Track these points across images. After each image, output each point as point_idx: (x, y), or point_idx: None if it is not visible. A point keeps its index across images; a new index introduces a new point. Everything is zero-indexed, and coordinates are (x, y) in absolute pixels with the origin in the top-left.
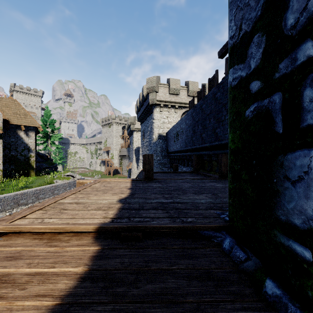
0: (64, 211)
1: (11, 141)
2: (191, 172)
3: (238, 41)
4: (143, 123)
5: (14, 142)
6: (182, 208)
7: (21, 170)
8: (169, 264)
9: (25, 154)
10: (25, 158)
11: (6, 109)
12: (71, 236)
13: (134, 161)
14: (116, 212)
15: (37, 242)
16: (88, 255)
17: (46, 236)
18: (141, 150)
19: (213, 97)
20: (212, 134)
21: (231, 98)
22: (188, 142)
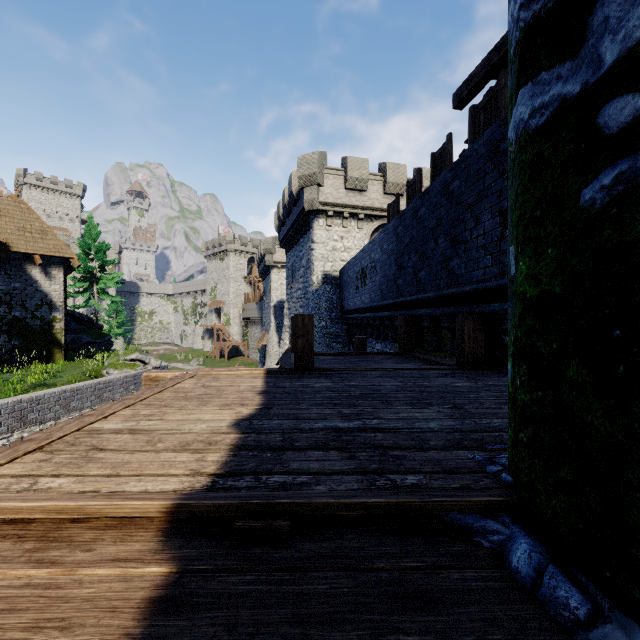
0: (96, 454)
1: (14, 287)
2: (395, 354)
3: (552, 4)
4: (291, 251)
5: (20, 290)
6: (387, 444)
7: (34, 349)
8: (370, 631)
9: (42, 315)
10: (43, 324)
11: (3, 220)
12: (103, 530)
13: (273, 329)
14: (224, 456)
15: (8, 549)
16: (138, 597)
17: (35, 530)
18: (286, 308)
19: (445, 190)
20: (441, 272)
21: (526, 162)
22: (386, 290)
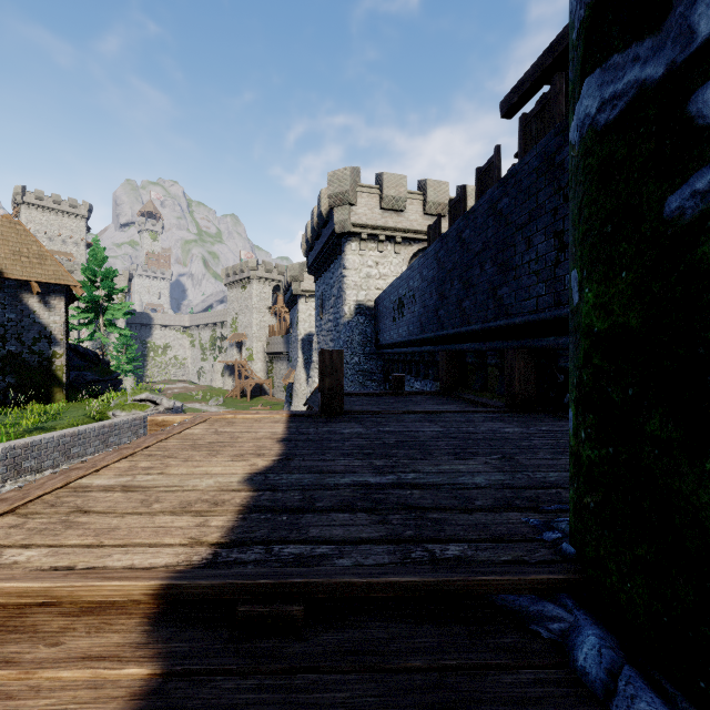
0: (78, 518)
1: (8, 318)
2: (436, 394)
3: None
4: (321, 278)
5: (16, 322)
6: (426, 503)
7: (31, 388)
8: None
9: (41, 349)
10: (42, 360)
11: None
12: (76, 616)
13: (301, 365)
14: (231, 519)
15: None
16: None
17: None
18: (315, 342)
19: (492, 209)
20: (488, 301)
21: (594, 167)
22: (426, 321)
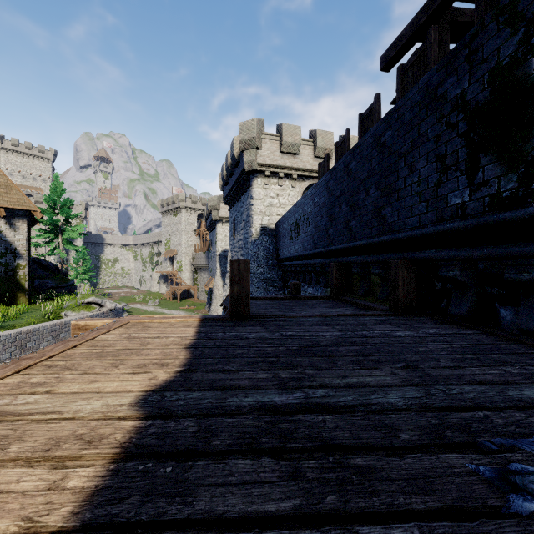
0: None
1: None
2: (327, 298)
3: None
4: (234, 207)
5: None
6: (343, 438)
7: None
8: None
9: (6, 262)
10: (7, 270)
11: None
12: None
13: (218, 275)
14: (99, 474)
15: None
16: None
17: None
18: (229, 256)
19: (376, 142)
20: (373, 220)
21: None
22: (318, 239)
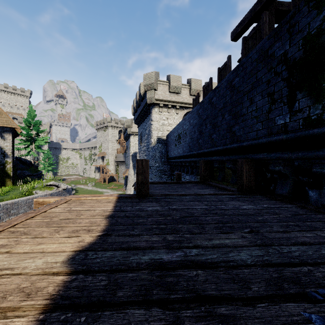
0: None
1: None
2: (198, 183)
3: None
4: (140, 126)
5: None
6: (211, 289)
7: None
8: None
9: None
10: None
11: None
12: None
13: (131, 167)
14: (30, 324)
15: None
16: None
17: None
18: (138, 156)
19: (229, 85)
20: (227, 134)
21: None
22: (192, 146)
